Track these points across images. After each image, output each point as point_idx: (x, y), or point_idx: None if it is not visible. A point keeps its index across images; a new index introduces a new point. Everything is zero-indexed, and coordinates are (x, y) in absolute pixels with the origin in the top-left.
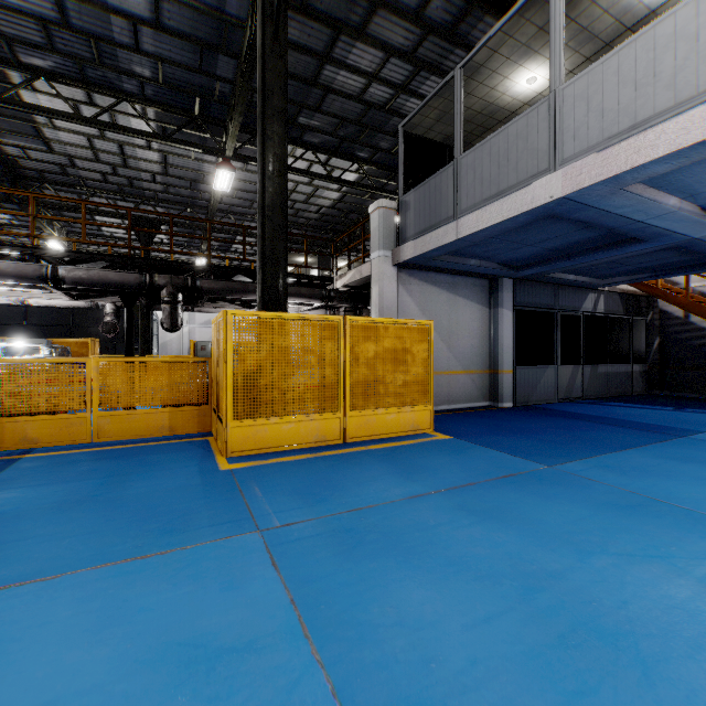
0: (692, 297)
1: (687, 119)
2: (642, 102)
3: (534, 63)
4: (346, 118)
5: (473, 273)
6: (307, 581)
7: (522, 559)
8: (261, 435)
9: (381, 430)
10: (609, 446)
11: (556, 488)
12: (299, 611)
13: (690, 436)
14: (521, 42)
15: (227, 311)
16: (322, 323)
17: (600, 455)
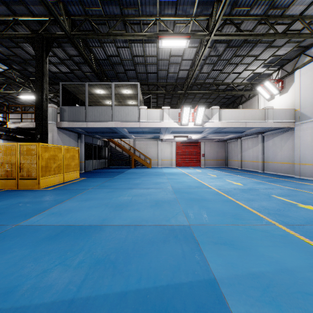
0: (117, 143)
1: (132, 123)
2: (127, 117)
3: (102, 90)
4: (20, 56)
5: (77, 132)
6: (109, 188)
7: (125, 183)
8: (47, 181)
9: (70, 178)
10: (116, 174)
11: (118, 179)
12: (113, 189)
13: (124, 172)
14: (102, 87)
15: (40, 143)
16: (59, 147)
17: (117, 175)
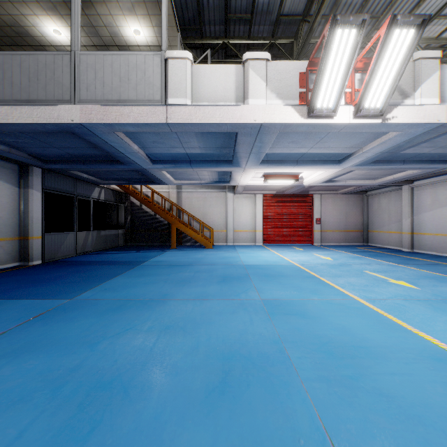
0: (144, 196)
1: (142, 110)
2: (123, 90)
3: (60, 22)
4: None
5: (3, 156)
6: None
7: (51, 371)
8: None
9: None
10: (107, 277)
11: (76, 311)
12: None
13: (143, 264)
14: None
15: None
16: None
17: (102, 283)
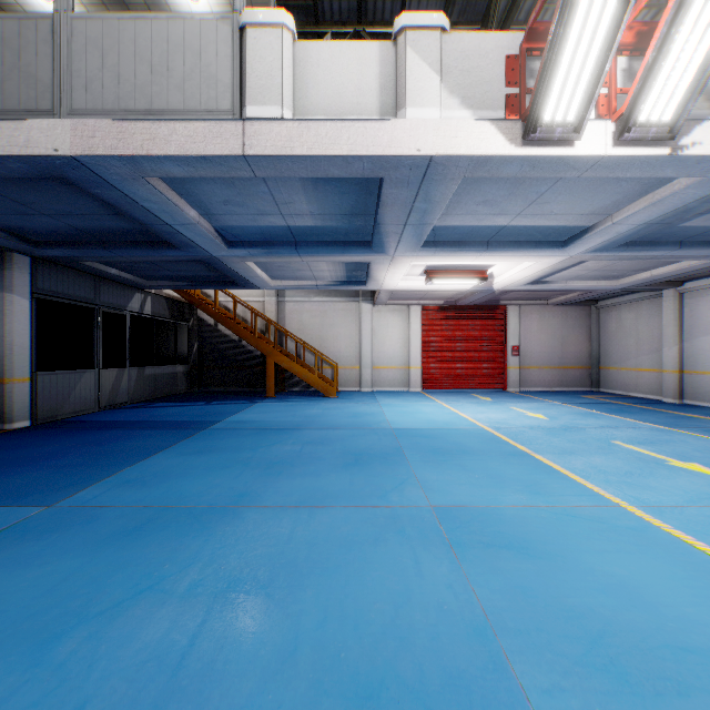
0: (220, 309)
1: (195, 130)
2: (158, 90)
3: None
4: None
5: None
6: None
7: None
8: None
9: None
10: (139, 454)
11: (47, 539)
12: None
13: (212, 427)
14: None
15: None
16: None
17: (126, 468)
